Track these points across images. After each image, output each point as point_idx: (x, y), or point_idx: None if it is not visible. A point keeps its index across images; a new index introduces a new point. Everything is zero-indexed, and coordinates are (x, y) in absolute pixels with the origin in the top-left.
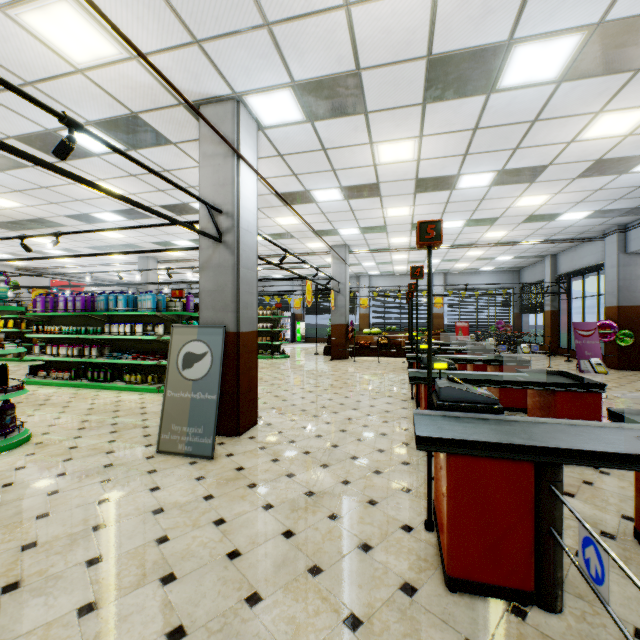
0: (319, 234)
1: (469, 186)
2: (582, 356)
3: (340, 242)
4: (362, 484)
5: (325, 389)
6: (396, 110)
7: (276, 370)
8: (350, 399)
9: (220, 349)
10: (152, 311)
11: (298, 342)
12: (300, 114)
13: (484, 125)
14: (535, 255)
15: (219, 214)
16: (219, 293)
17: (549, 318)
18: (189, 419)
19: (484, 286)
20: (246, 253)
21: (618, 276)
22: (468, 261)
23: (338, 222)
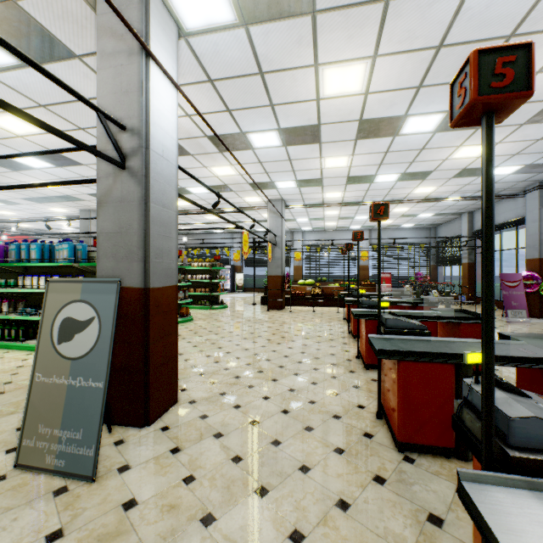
0: (256, 187)
1: (413, 131)
2: (509, 306)
3: (277, 196)
4: (324, 542)
5: (262, 345)
6: (351, 9)
7: (213, 322)
8: (290, 359)
9: (111, 314)
10: (68, 262)
11: (237, 292)
12: (231, 11)
13: (451, 41)
14: (454, 212)
15: (121, 131)
16: (121, 236)
17: (466, 270)
18: (63, 417)
19: (404, 241)
20: (160, 185)
21: (540, 230)
22: (393, 218)
23: (275, 173)
